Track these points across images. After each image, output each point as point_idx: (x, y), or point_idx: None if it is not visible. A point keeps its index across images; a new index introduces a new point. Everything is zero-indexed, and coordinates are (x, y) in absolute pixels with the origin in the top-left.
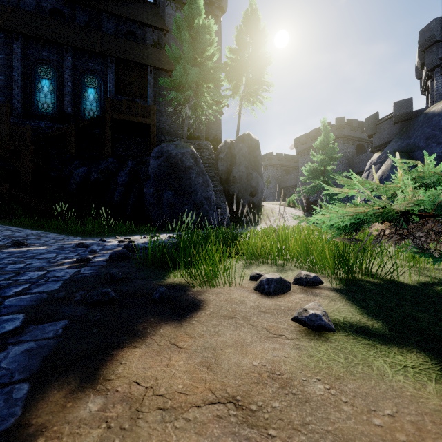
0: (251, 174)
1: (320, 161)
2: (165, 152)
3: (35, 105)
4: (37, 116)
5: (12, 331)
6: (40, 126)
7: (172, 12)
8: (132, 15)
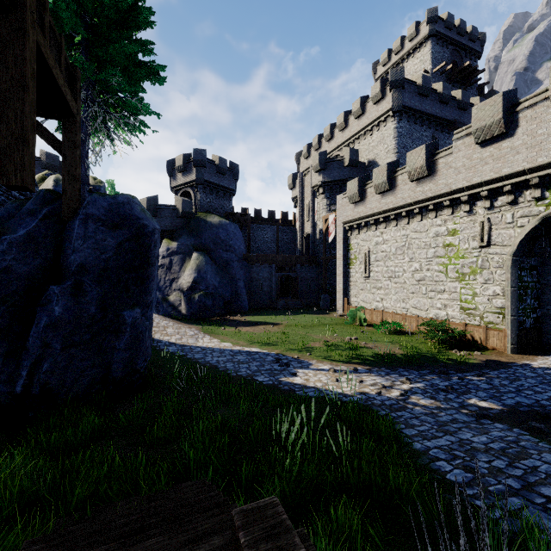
0: None
1: None
2: (131, 219)
3: None
4: None
5: (514, 366)
6: None
7: None
8: None
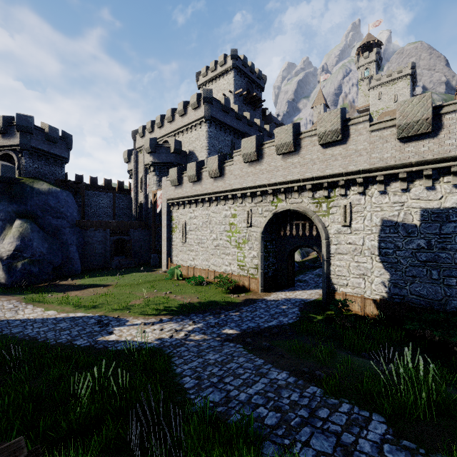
0: None
1: None
2: None
3: None
4: None
5: (258, 301)
6: None
7: None
8: None
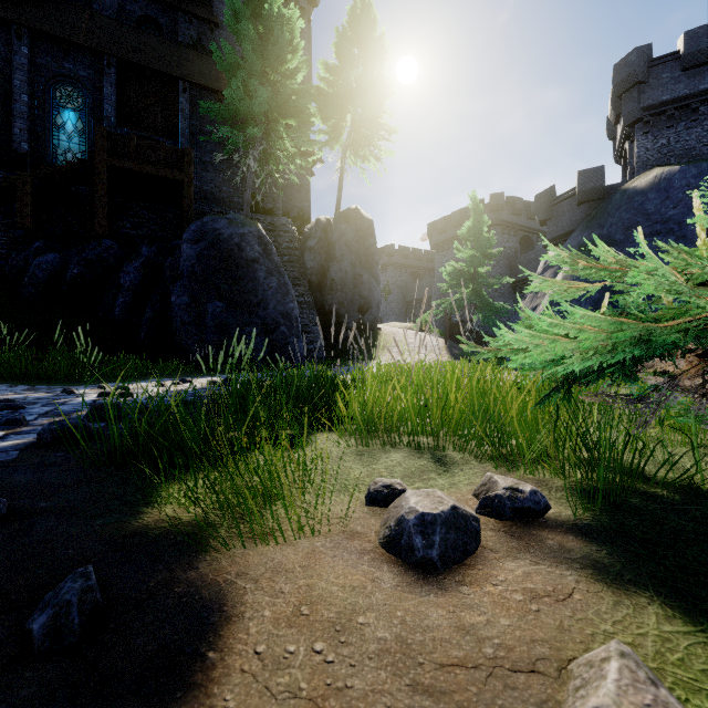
0: (360, 276)
1: (470, 259)
2: (210, 233)
3: None
4: None
5: None
6: None
7: None
8: None
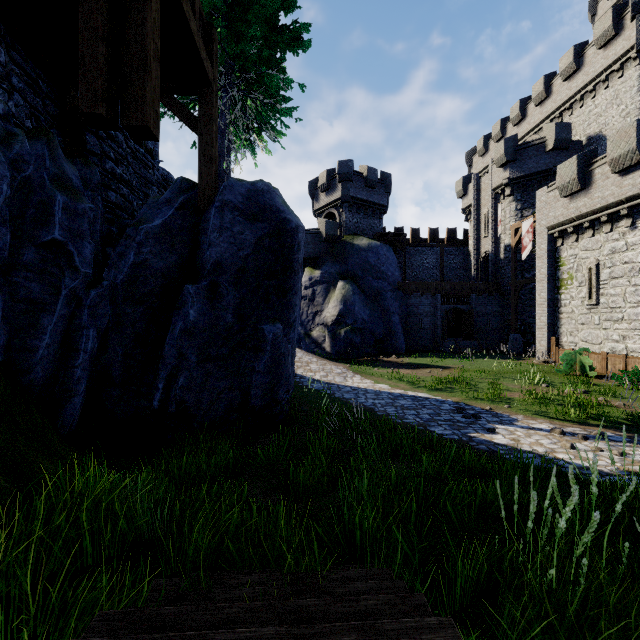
0: None
1: None
2: (272, 211)
3: None
4: None
5: None
6: None
7: None
8: None
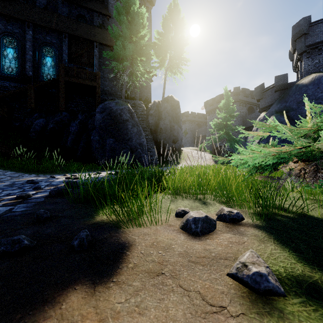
0: (173, 126)
1: (223, 118)
2: (107, 108)
3: (1, 68)
4: (3, 77)
5: None
6: (5, 85)
7: (113, 2)
8: (82, 2)
